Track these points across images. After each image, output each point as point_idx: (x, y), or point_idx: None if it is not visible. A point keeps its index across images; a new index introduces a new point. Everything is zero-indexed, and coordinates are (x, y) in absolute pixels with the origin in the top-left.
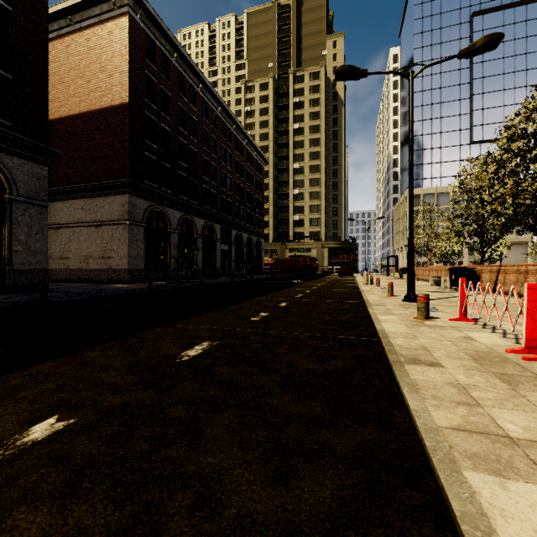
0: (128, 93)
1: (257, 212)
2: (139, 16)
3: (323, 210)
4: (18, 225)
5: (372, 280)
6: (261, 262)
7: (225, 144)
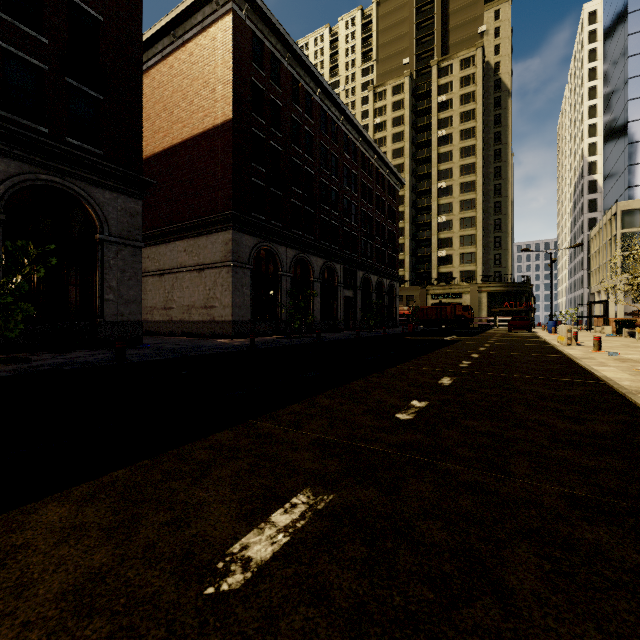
0: (232, 107)
1: (389, 248)
2: (245, 12)
3: (480, 241)
4: (109, 269)
5: (576, 338)
6: (394, 311)
7: (348, 163)
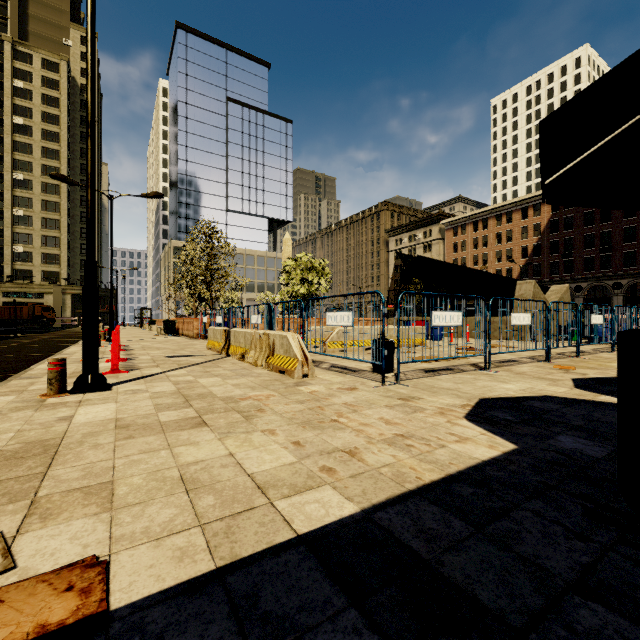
0: None
1: None
2: None
3: (65, 245)
4: None
5: None
6: None
7: None
